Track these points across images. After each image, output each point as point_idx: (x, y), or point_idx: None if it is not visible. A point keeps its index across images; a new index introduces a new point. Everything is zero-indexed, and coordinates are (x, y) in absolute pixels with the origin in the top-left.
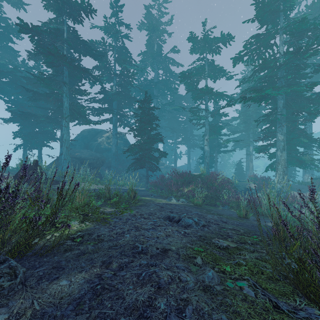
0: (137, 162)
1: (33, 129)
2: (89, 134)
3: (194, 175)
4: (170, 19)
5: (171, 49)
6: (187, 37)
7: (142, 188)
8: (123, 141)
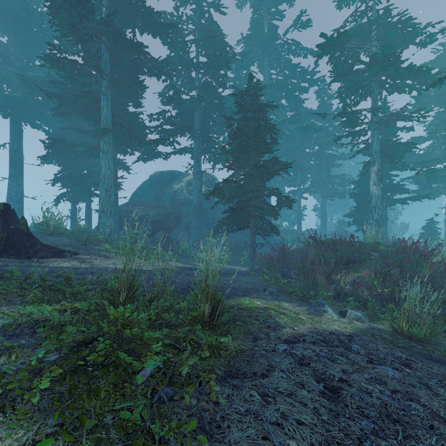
0: (232, 216)
1: (79, 171)
2: (162, 179)
3: (360, 244)
4: None
5: (295, 20)
6: None
7: (242, 267)
8: (212, 188)
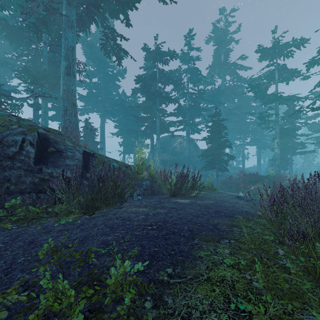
0: (209, 164)
1: (130, 140)
2: (165, 141)
3: (261, 176)
4: (237, 28)
5: (239, 57)
6: (255, 50)
7: None
8: (192, 145)
